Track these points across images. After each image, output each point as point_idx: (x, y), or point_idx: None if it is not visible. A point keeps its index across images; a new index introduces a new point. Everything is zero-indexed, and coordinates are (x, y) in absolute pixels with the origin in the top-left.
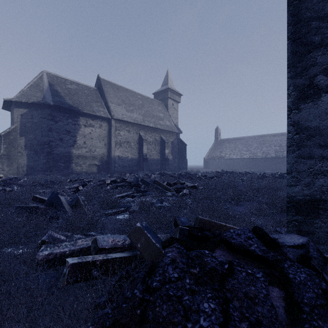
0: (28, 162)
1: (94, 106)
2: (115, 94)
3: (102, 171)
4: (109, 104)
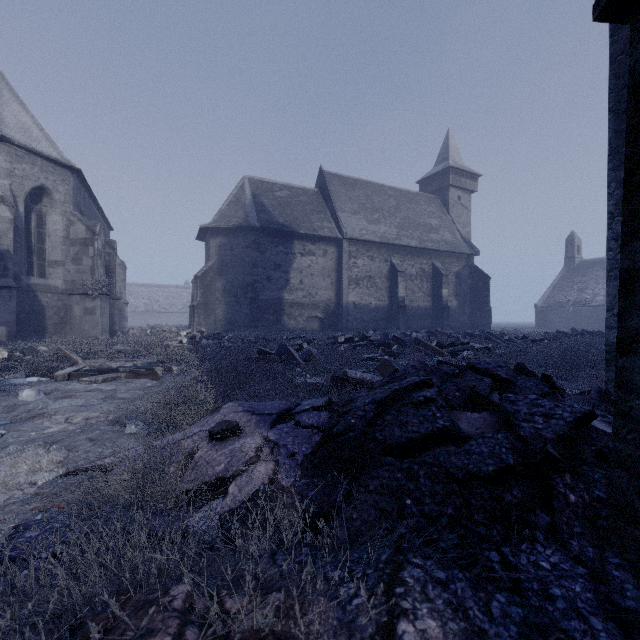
0: (227, 313)
1: (315, 221)
2: (347, 195)
3: (327, 328)
4: (339, 215)
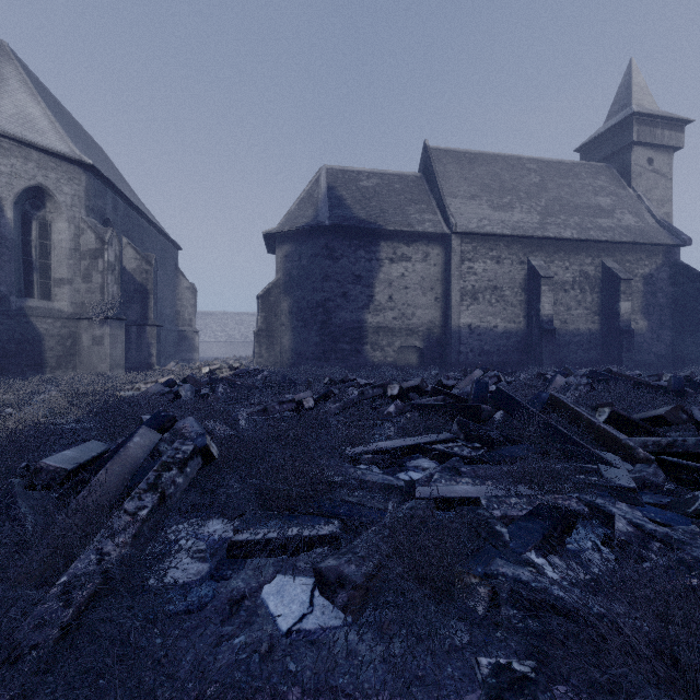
0: (294, 342)
1: (412, 214)
2: (462, 175)
3: (429, 363)
4: (448, 202)
